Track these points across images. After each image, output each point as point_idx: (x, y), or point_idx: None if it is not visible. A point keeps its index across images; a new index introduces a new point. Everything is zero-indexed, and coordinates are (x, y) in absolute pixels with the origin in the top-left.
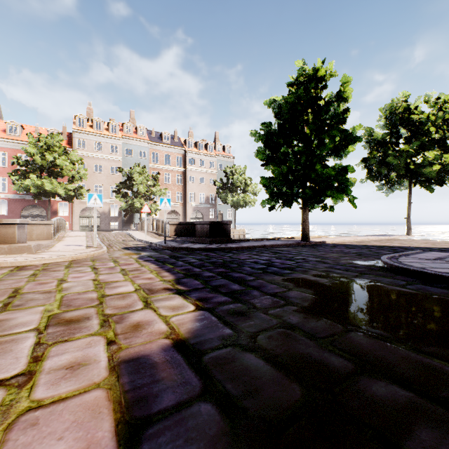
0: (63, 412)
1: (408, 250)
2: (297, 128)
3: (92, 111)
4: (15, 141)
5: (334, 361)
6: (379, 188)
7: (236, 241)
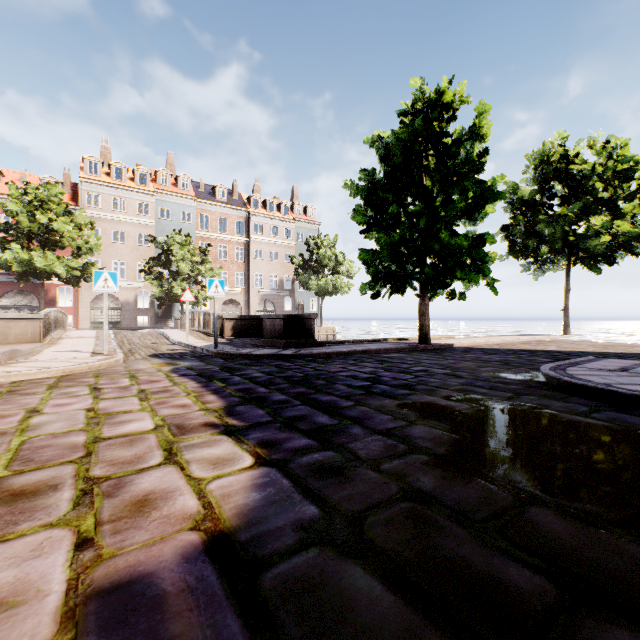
0: None
1: (573, 357)
2: (413, 178)
3: (109, 151)
4: None
5: (516, 577)
6: (526, 268)
7: (323, 344)
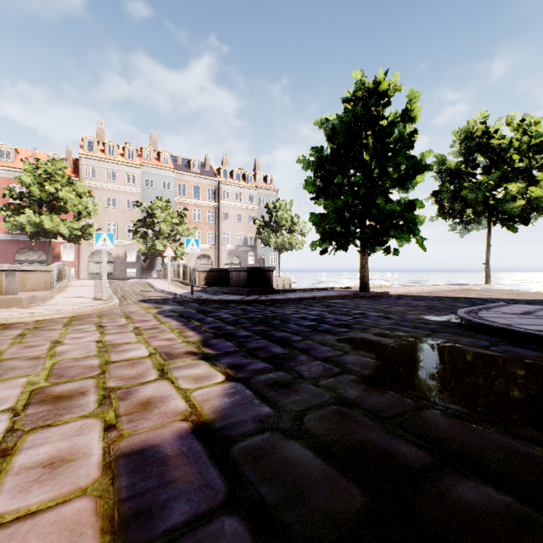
0: (29, 535)
1: (489, 303)
2: (355, 154)
3: (103, 132)
4: (7, 168)
5: (405, 451)
6: (453, 227)
7: (279, 292)
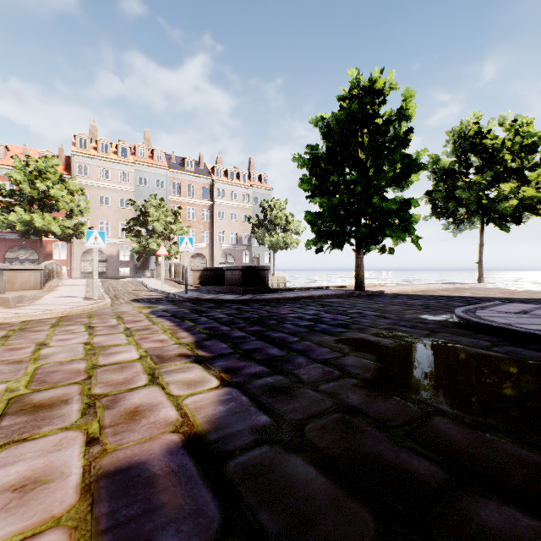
0: None
1: (484, 302)
2: (350, 152)
3: (96, 129)
4: None
5: (417, 466)
6: (446, 227)
7: (275, 291)
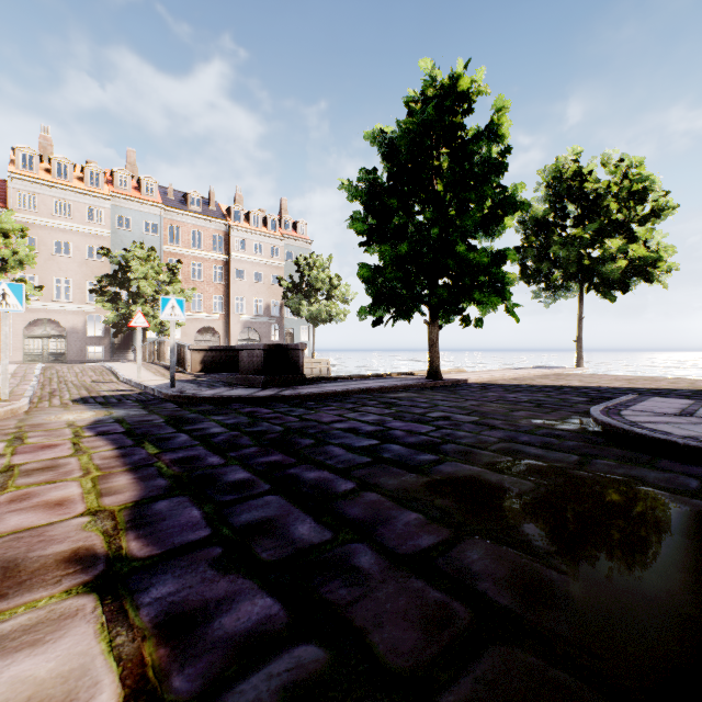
0: None
1: (608, 394)
2: (422, 182)
3: (50, 143)
4: None
5: None
6: (536, 295)
7: (313, 381)
